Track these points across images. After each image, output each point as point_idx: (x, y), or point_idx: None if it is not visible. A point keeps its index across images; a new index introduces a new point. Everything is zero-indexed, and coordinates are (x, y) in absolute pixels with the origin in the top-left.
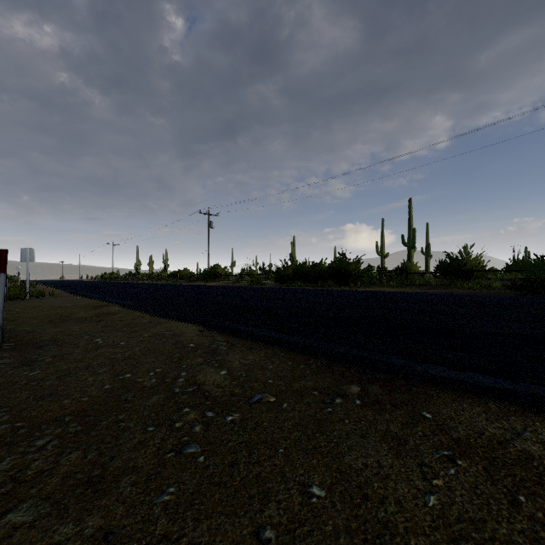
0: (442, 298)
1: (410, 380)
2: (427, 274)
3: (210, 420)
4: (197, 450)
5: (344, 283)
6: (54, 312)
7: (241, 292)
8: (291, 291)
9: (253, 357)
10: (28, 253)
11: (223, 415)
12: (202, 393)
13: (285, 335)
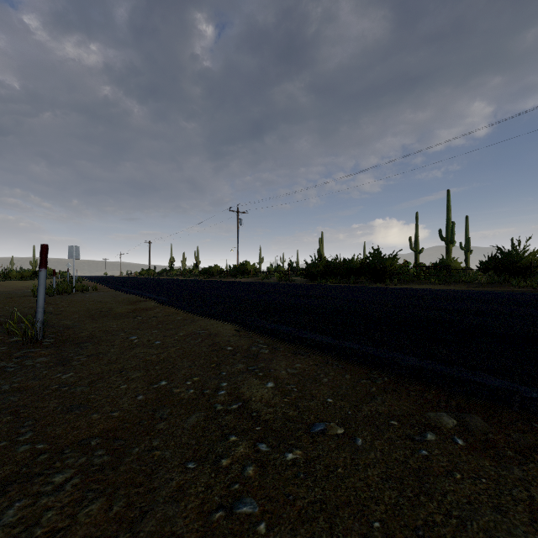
0: (501, 297)
1: (535, 415)
2: (470, 271)
3: (265, 457)
4: (254, 509)
5: (378, 279)
6: (95, 307)
7: (272, 288)
8: (324, 288)
9: (301, 365)
10: (74, 250)
11: (280, 450)
12: (249, 414)
13: (335, 340)
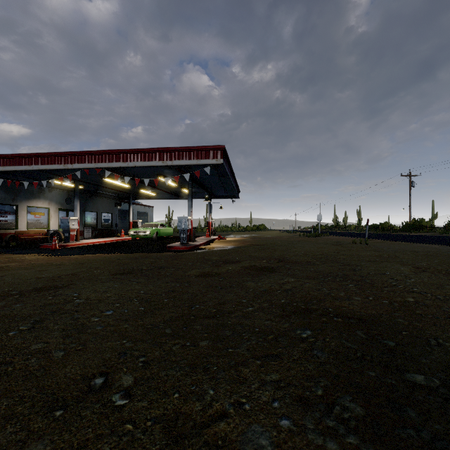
0: None
1: None
2: None
3: None
4: None
5: None
6: None
7: None
8: None
9: None
10: (319, 216)
11: None
12: None
13: None
